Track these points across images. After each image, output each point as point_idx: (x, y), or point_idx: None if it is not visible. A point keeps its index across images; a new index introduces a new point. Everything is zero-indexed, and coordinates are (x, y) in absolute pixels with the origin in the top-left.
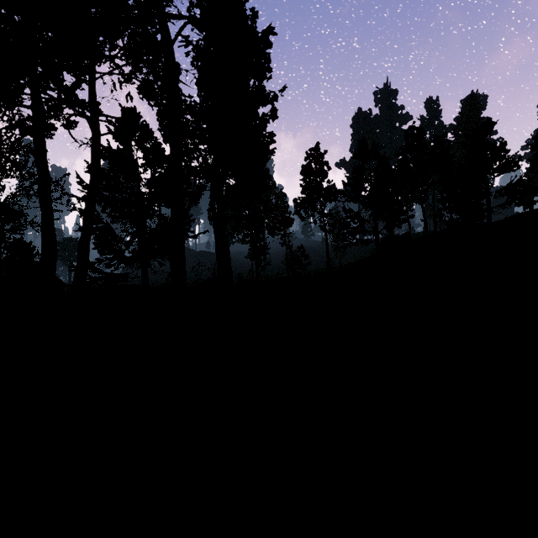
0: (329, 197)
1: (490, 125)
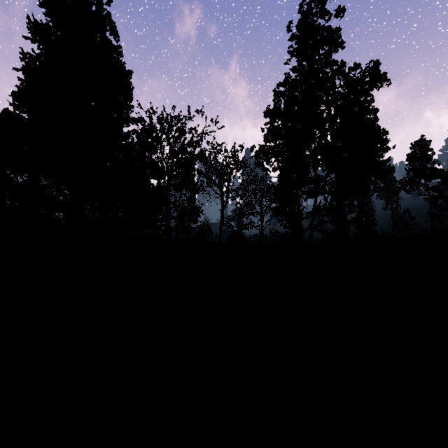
0: (432, 176)
1: None
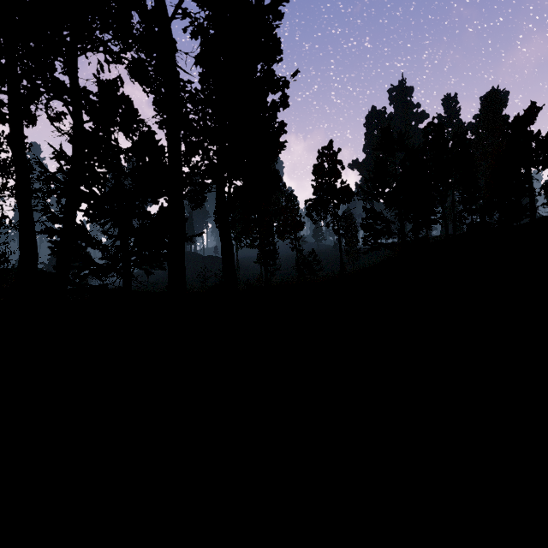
0: (342, 198)
1: (535, 111)
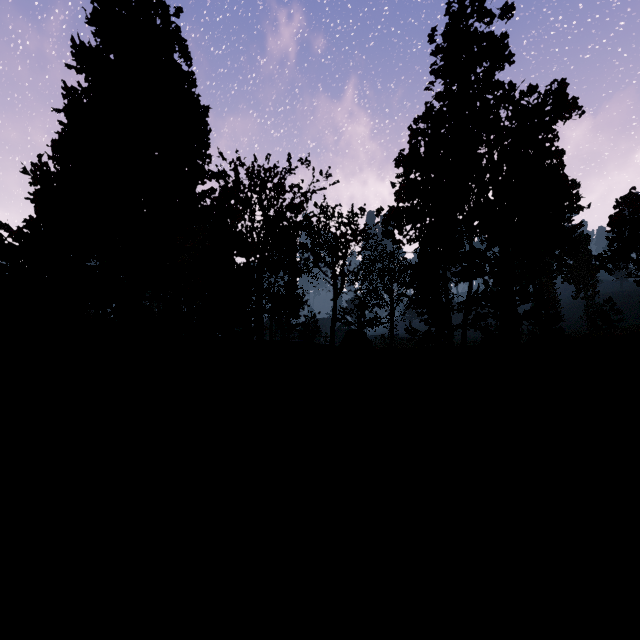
0: None
1: None
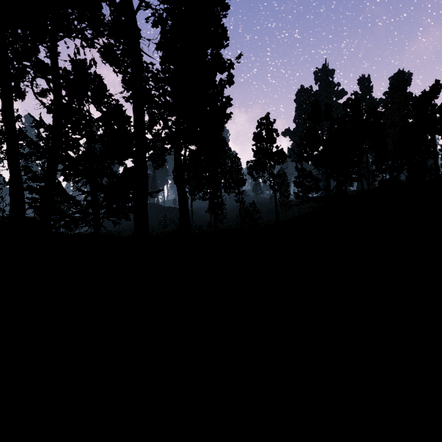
0: (277, 159)
1: (438, 87)
